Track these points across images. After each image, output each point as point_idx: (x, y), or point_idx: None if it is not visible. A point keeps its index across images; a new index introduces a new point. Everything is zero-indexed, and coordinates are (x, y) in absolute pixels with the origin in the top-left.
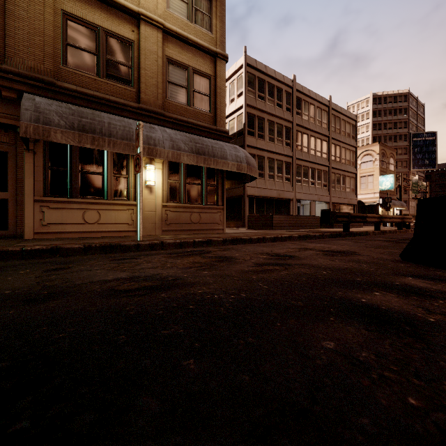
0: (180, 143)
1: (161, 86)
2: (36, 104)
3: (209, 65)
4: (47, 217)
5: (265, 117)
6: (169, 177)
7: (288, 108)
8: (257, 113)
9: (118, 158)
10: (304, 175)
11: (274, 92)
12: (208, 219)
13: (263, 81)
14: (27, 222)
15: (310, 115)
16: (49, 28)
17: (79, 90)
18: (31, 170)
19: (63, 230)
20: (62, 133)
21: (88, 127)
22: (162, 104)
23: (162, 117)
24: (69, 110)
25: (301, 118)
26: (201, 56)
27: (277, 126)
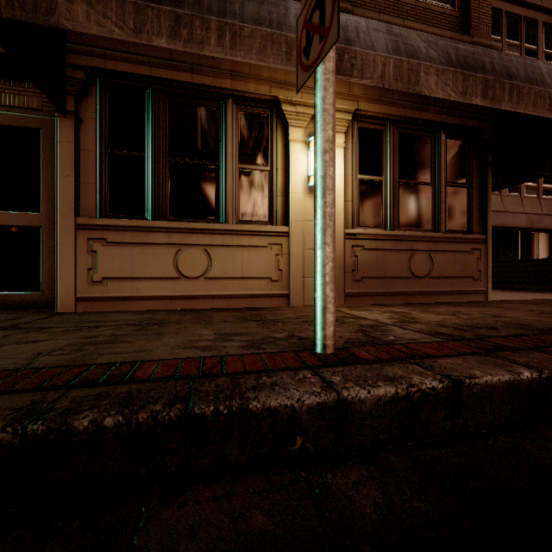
0: (415, 39)
1: None
2: None
3: None
4: (101, 264)
5: None
6: (360, 167)
7: (550, 55)
8: None
9: (249, 127)
10: None
11: (521, 29)
12: (448, 266)
13: (498, 13)
14: (62, 275)
15: None
16: None
17: None
18: (69, 158)
19: (133, 293)
20: (88, 2)
21: None
22: None
23: None
24: None
25: None
26: None
27: None
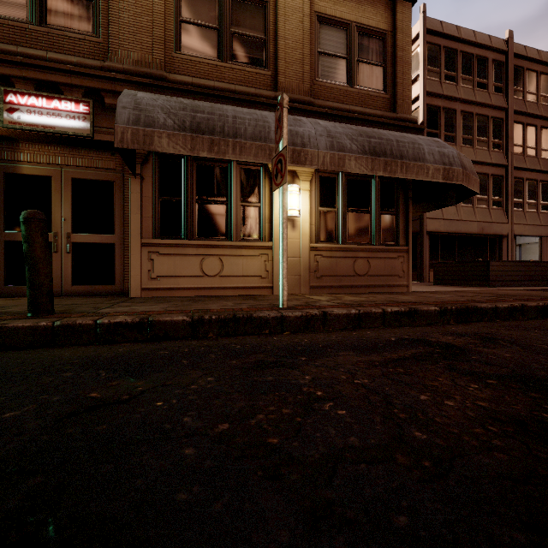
0: (344, 139)
1: (308, 61)
2: (137, 99)
3: (383, 14)
4: (156, 267)
5: (456, 108)
6: (320, 202)
7: (499, 87)
8: (443, 104)
9: (247, 178)
10: (528, 195)
11: (473, 65)
12: (381, 268)
13: (454, 52)
14: (133, 274)
15: (540, 92)
16: (159, 3)
17: (195, 83)
18: (137, 202)
19: (175, 285)
20: (169, 137)
21: (204, 125)
22: (309, 89)
23: (311, 107)
24: (179, 104)
25: (522, 100)
26: (370, 3)
27: (478, 119)
